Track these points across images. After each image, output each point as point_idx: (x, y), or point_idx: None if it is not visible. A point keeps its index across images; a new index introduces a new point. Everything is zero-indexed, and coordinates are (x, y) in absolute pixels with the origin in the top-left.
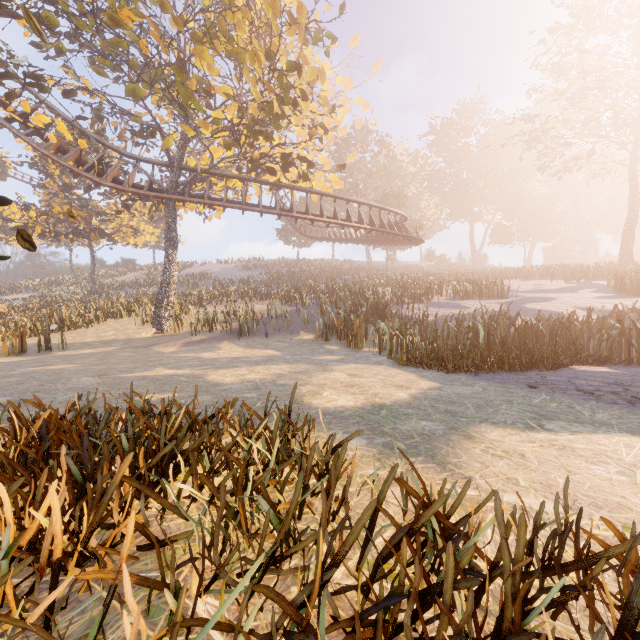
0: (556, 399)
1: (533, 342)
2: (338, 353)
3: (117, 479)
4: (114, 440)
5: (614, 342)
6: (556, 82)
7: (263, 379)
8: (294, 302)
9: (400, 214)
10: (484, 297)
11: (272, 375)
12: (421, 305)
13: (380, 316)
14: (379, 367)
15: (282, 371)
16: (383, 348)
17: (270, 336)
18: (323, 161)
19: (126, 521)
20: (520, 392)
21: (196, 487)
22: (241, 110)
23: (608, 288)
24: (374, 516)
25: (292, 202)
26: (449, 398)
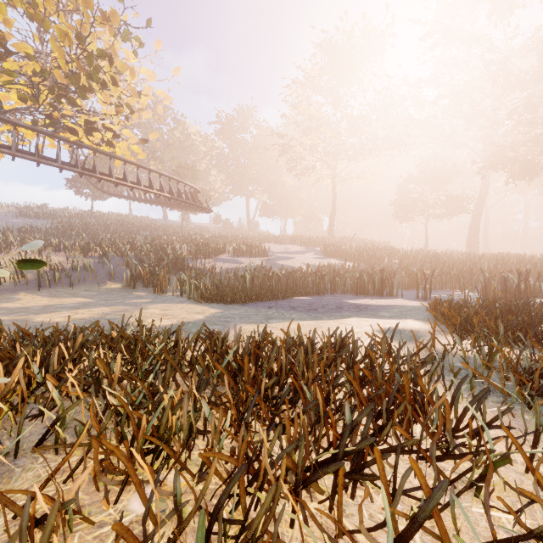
0: (278, 312)
1: (278, 285)
2: (147, 297)
3: (77, 344)
4: (54, 335)
5: (314, 283)
6: (297, 115)
7: (92, 317)
8: (94, 255)
9: (194, 188)
10: (254, 255)
11: (98, 314)
12: (211, 260)
13: (179, 268)
14: (182, 304)
15: (105, 311)
16: (183, 292)
17: (75, 286)
18: (128, 134)
19: (80, 364)
20: (263, 310)
21: (107, 351)
22: (43, 71)
23: (321, 252)
24: (196, 342)
25: (95, 163)
26: (227, 316)
